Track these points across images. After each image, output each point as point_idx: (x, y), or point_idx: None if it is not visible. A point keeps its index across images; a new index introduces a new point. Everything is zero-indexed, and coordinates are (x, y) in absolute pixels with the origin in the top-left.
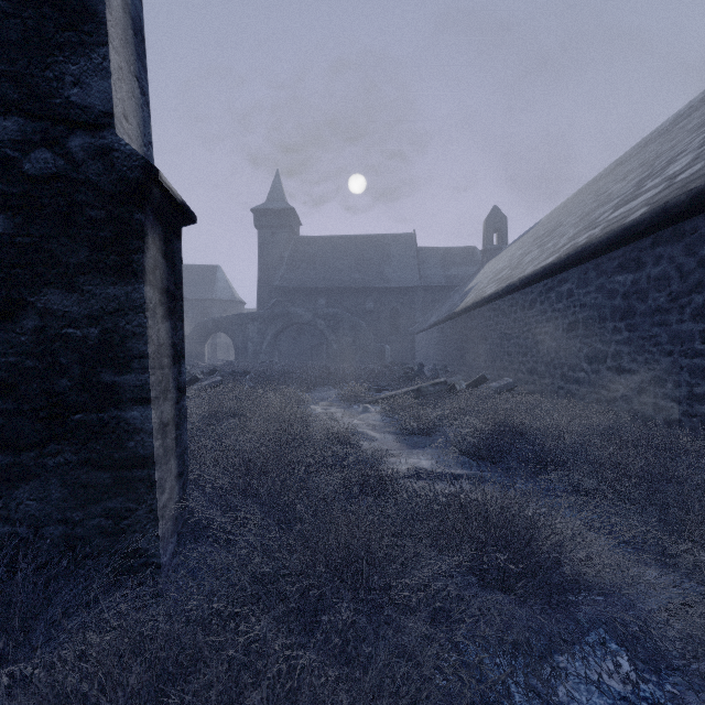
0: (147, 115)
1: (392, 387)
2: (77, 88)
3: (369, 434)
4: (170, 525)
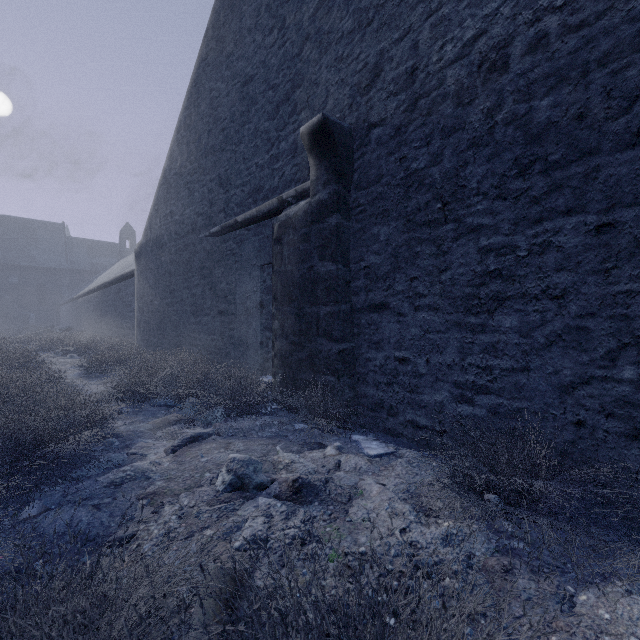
0: None
1: None
2: None
3: None
4: None
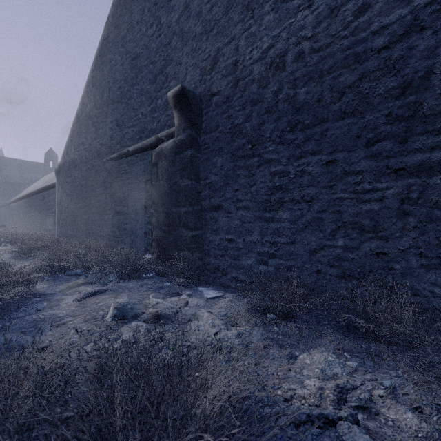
0: None
1: None
2: None
3: None
4: None
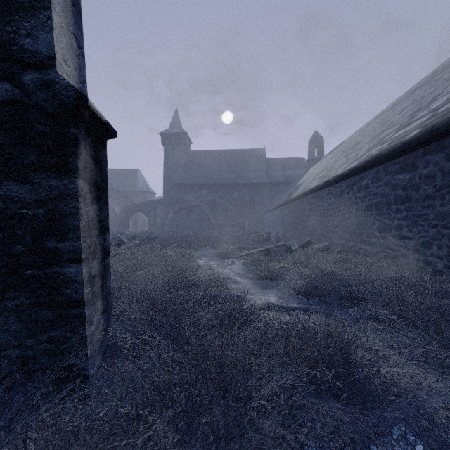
0: (82, 62)
1: (250, 247)
2: (29, 39)
3: (235, 279)
4: (96, 347)
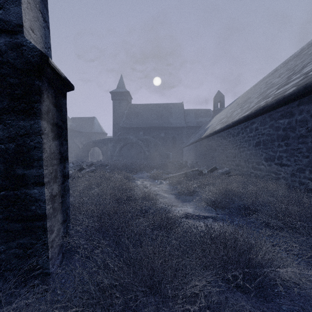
0: (47, 33)
1: (173, 172)
2: (2, 10)
3: (163, 195)
4: (57, 250)
